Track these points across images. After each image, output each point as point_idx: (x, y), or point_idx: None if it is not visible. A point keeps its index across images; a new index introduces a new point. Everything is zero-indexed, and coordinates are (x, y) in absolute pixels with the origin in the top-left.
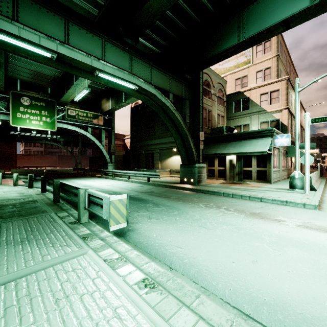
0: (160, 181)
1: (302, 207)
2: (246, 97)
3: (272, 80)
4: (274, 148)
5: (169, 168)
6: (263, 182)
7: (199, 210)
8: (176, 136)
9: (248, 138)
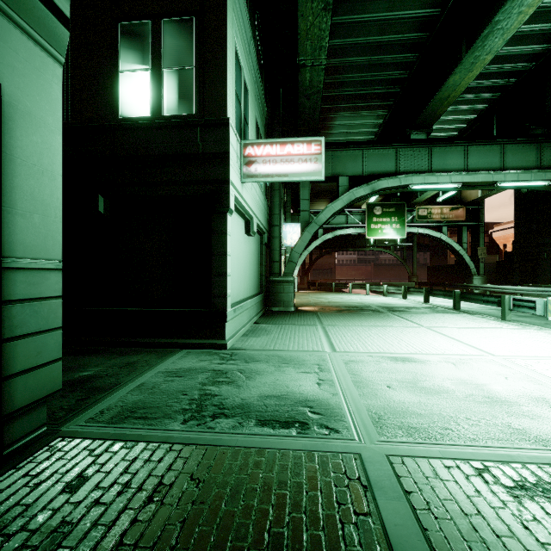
0: None
1: None
2: None
3: None
4: None
5: None
6: None
7: None
8: None
9: None
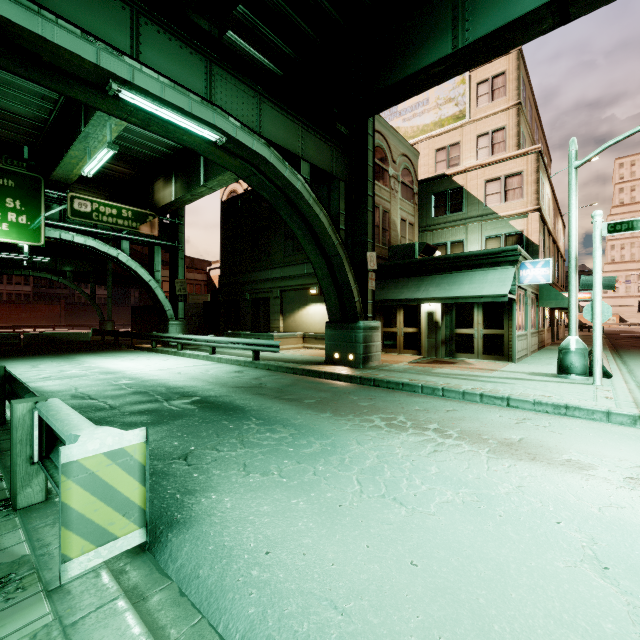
0: (282, 358)
1: (604, 419)
2: (458, 186)
3: (507, 153)
4: (518, 288)
5: (301, 331)
6: (496, 358)
7: (373, 437)
8: (315, 260)
9: (466, 268)
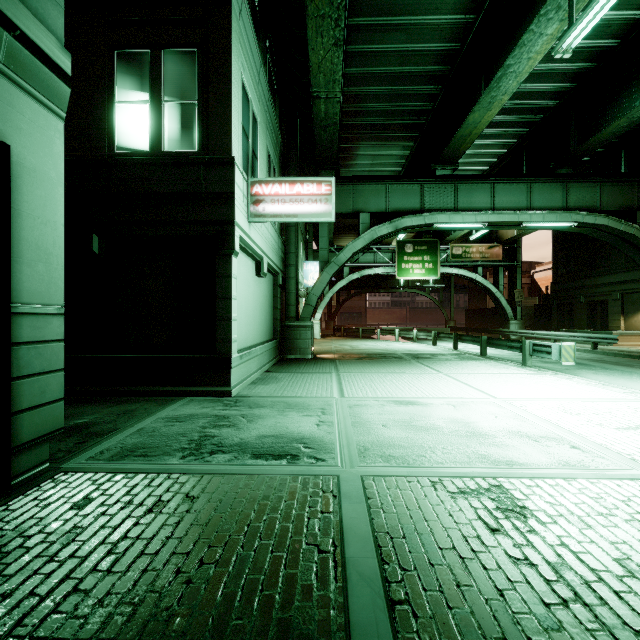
0: (621, 350)
1: None
2: None
3: None
4: None
5: None
6: None
7: None
8: None
9: None
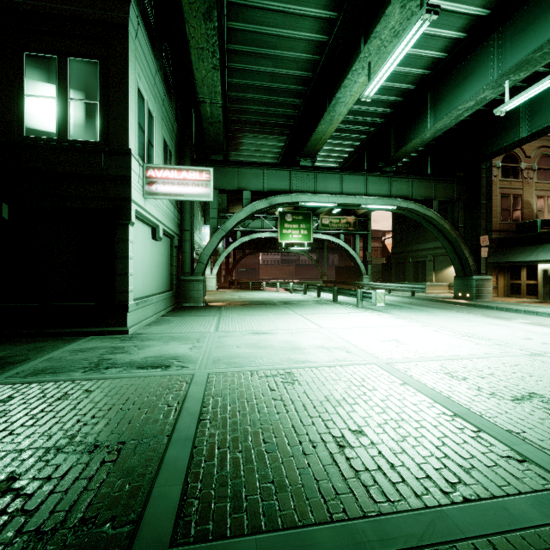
0: (429, 296)
1: None
2: None
3: None
4: None
5: (448, 282)
6: None
7: (446, 312)
8: (445, 244)
9: None
